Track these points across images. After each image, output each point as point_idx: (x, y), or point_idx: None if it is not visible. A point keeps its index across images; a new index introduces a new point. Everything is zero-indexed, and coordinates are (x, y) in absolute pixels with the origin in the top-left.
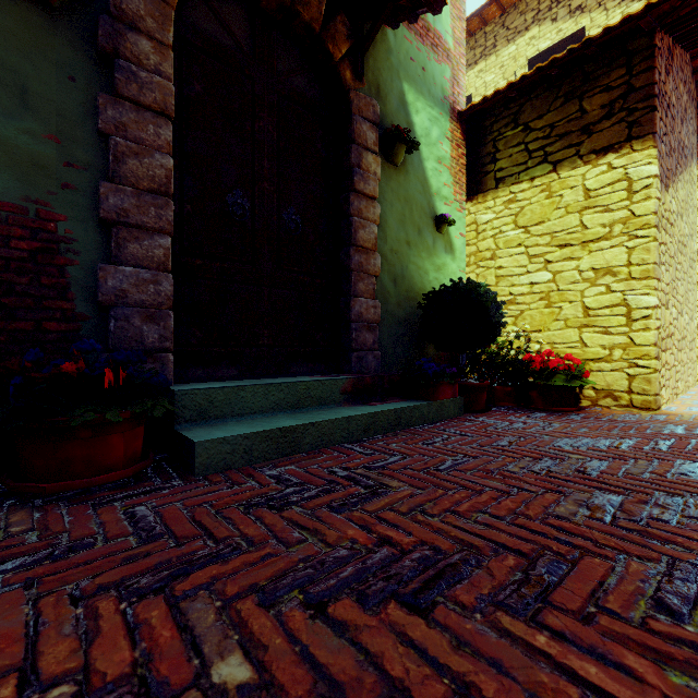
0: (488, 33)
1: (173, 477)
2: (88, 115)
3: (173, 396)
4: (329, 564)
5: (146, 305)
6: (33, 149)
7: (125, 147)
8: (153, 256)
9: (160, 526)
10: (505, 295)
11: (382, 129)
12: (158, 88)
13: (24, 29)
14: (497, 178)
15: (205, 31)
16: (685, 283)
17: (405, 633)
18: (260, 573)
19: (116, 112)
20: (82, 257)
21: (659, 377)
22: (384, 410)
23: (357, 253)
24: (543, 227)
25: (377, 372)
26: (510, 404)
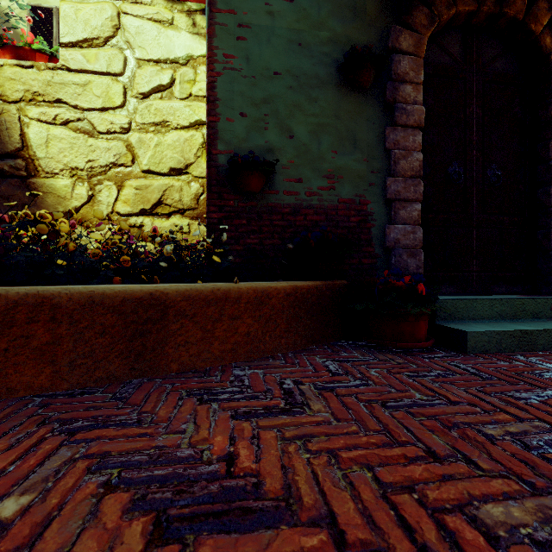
0: None
1: (450, 351)
2: (380, 141)
3: (434, 303)
4: None
5: (408, 247)
6: (358, 169)
7: (399, 154)
8: (411, 217)
9: (484, 373)
10: None
11: None
12: (416, 113)
13: (354, 107)
14: None
15: (433, 61)
16: None
17: None
18: None
19: (393, 135)
20: (377, 222)
21: None
22: None
23: None
24: None
25: None
26: None
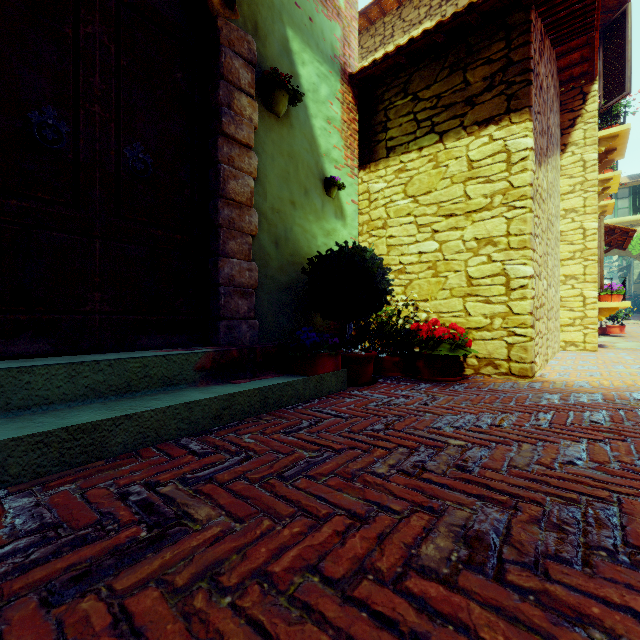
0: (386, 23)
1: None
2: None
3: None
4: None
5: None
6: None
7: None
8: None
9: None
10: (396, 264)
11: (261, 72)
12: None
13: None
14: (388, 147)
15: None
16: (552, 258)
17: None
18: None
19: None
20: None
21: (534, 345)
22: (244, 390)
23: (227, 207)
24: (431, 197)
25: (254, 343)
26: (399, 374)
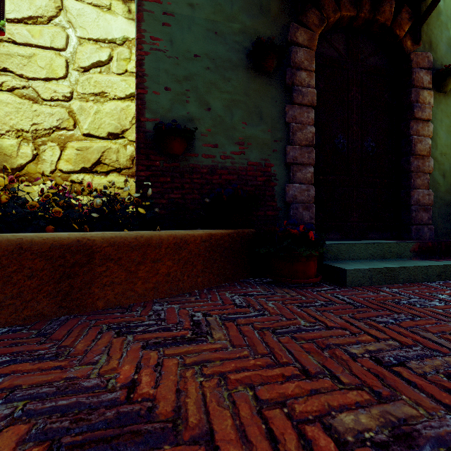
0: None
1: (334, 285)
2: (281, 116)
3: (322, 246)
4: None
5: (304, 202)
6: (263, 138)
7: (296, 127)
8: (306, 178)
9: (357, 303)
10: None
11: (433, 70)
12: (309, 94)
13: (261, 87)
14: None
15: (323, 54)
16: None
17: None
18: (441, 328)
19: (292, 112)
20: (279, 182)
21: None
22: None
23: (415, 160)
24: None
25: (431, 239)
26: None
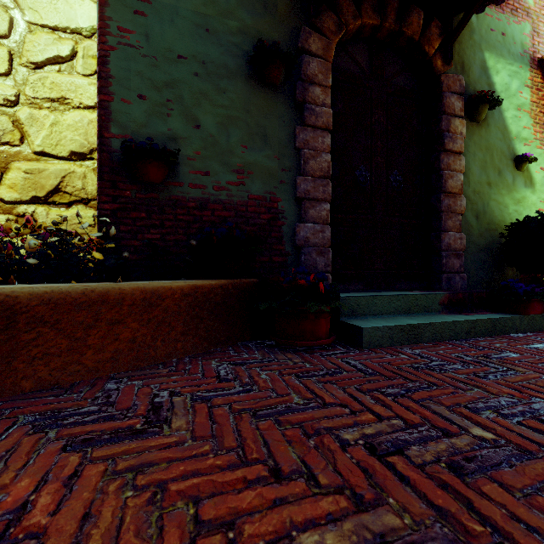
0: None
1: (349, 347)
2: (290, 140)
3: (338, 300)
4: (503, 403)
5: (318, 246)
6: (268, 165)
7: (308, 154)
8: (321, 216)
9: (370, 369)
10: None
11: (465, 96)
12: (324, 115)
13: (265, 103)
14: None
15: (343, 68)
16: None
17: None
18: (456, 399)
19: (303, 135)
20: (288, 220)
21: None
22: (482, 319)
23: (446, 198)
24: None
25: (463, 290)
26: None
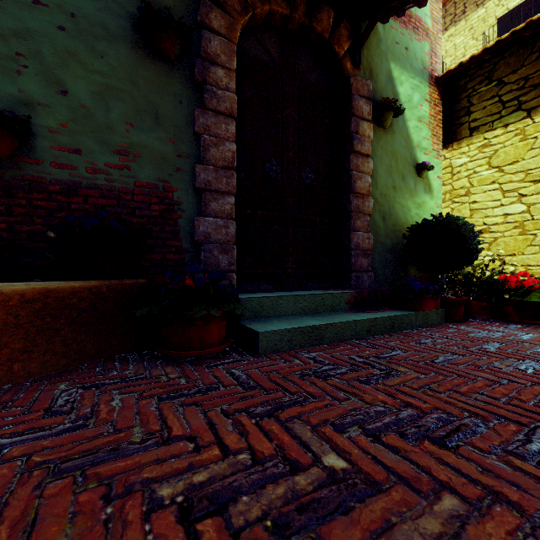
0: (457, 2)
1: (245, 354)
2: (189, 123)
3: (240, 302)
4: (372, 414)
5: (221, 242)
6: (161, 149)
7: (209, 141)
8: (224, 210)
9: (252, 381)
10: (479, 225)
11: (373, 101)
12: (228, 100)
13: (157, 77)
14: (471, 127)
15: (252, 54)
16: None
17: (440, 458)
18: (327, 414)
19: (204, 119)
20: (186, 213)
21: None
22: (381, 317)
23: (355, 198)
24: (517, 166)
25: (371, 288)
26: (486, 316)
